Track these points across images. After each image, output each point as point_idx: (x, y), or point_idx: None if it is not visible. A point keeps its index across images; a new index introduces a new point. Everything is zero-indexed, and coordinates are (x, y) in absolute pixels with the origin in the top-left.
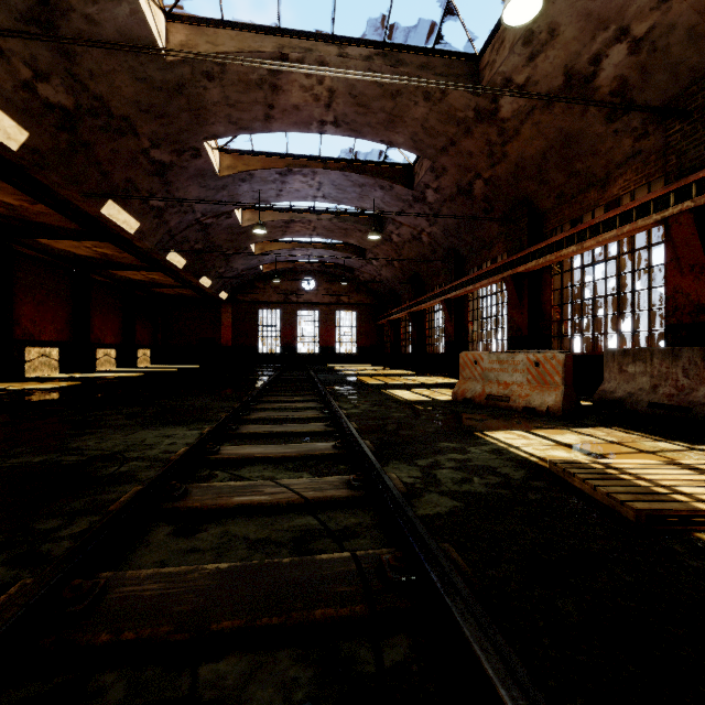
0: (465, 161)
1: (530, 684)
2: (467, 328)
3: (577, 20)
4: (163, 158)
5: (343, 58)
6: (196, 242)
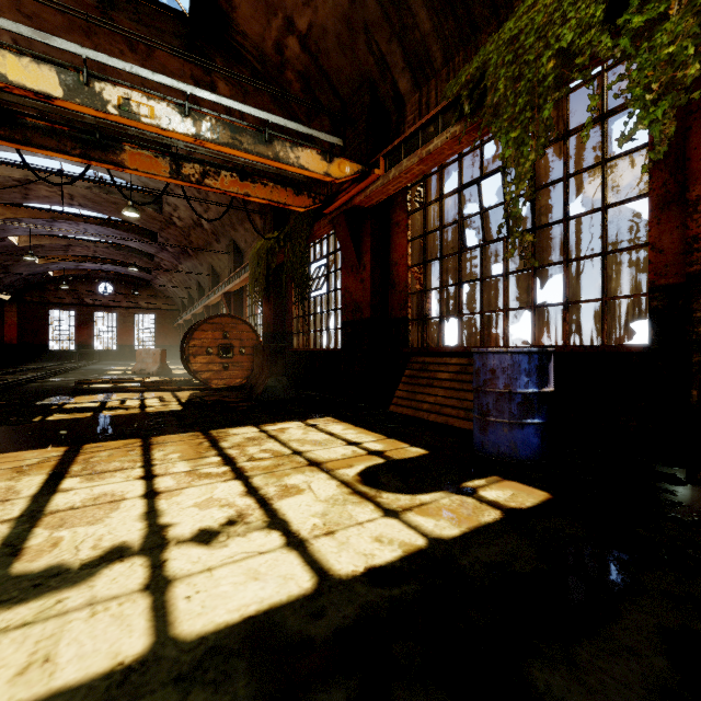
0: (176, 238)
1: (1, 387)
2: None
3: (183, 205)
4: None
5: (72, 186)
6: None
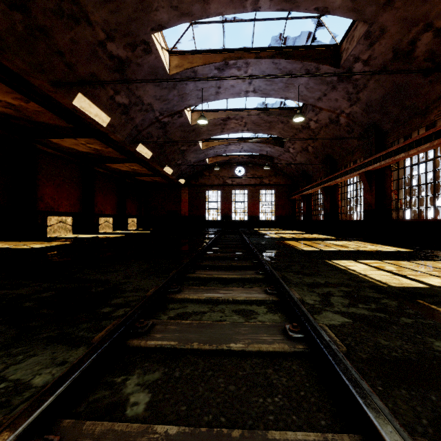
0: (414, 10)
1: None
2: (390, 197)
3: None
4: (119, 53)
5: None
6: (158, 138)
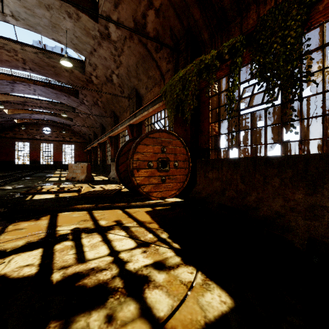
0: (91, 94)
1: None
2: (106, 155)
3: (101, 64)
4: None
5: (23, 50)
6: None
